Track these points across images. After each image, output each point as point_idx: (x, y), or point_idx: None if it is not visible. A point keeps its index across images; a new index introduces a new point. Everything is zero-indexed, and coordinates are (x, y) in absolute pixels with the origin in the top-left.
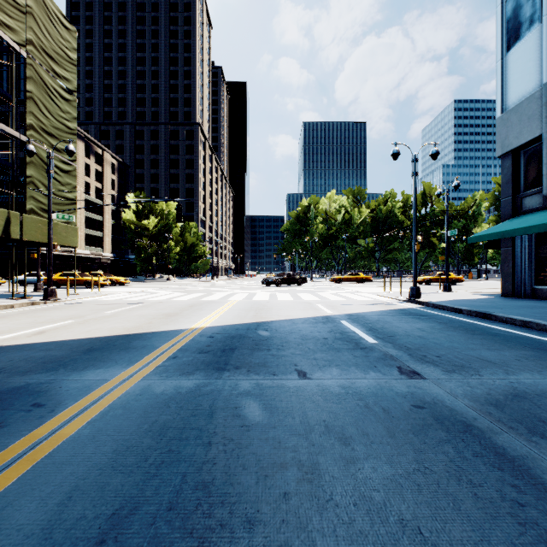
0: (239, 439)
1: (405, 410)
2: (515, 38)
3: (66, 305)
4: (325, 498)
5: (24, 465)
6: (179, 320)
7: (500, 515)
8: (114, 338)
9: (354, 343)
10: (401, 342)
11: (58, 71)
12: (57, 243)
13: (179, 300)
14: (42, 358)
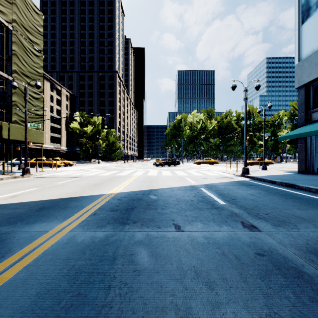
0: (132, 283)
1: (251, 257)
2: (307, 16)
3: (35, 178)
4: None
5: None
6: (101, 188)
7: None
8: (58, 200)
9: (210, 204)
10: (241, 203)
11: (31, 38)
12: (31, 141)
13: (103, 175)
14: (9, 214)
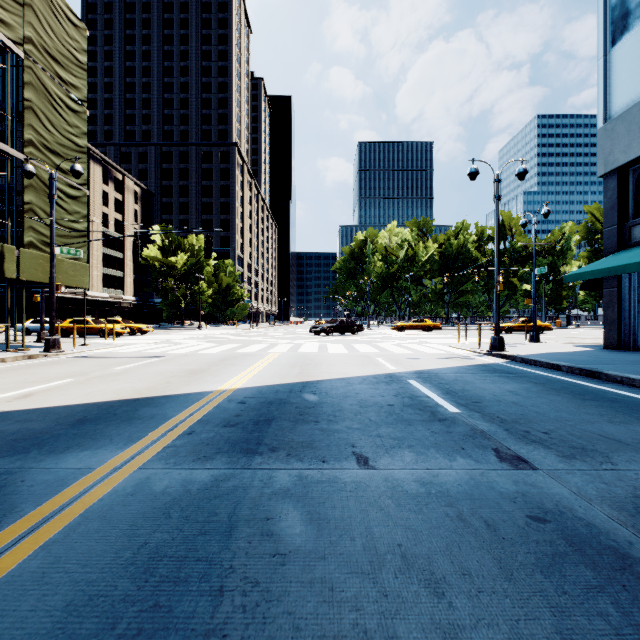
0: (268, 582)
1: (519, 526)
2: (622, 30)
3: (70, 359)
4: None
5: None
6: (204, 378)
7: None
8: (116, 404)
9: (429, 412)
10: (491, 410)
11: (64, 76)
12: (63, 283)
13: (209, 352)
14: (14, 433)
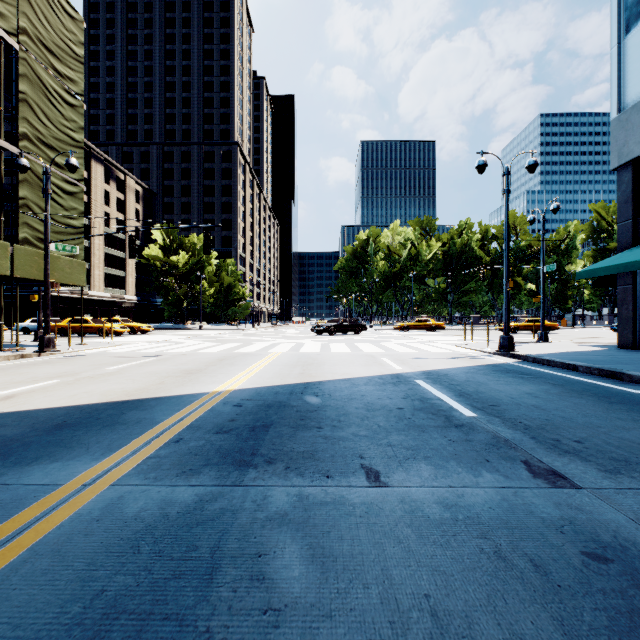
0: None
1: (576, 567)
2: (638, 16)
3: (64, 358)
4: None
5: None
6: (200, 379)
7: None
8: (102, 407)
9: (443, 416)
10: (511, 415)
11: (60, 69)
12: (59, 281)
13: (208, 352)
14: None
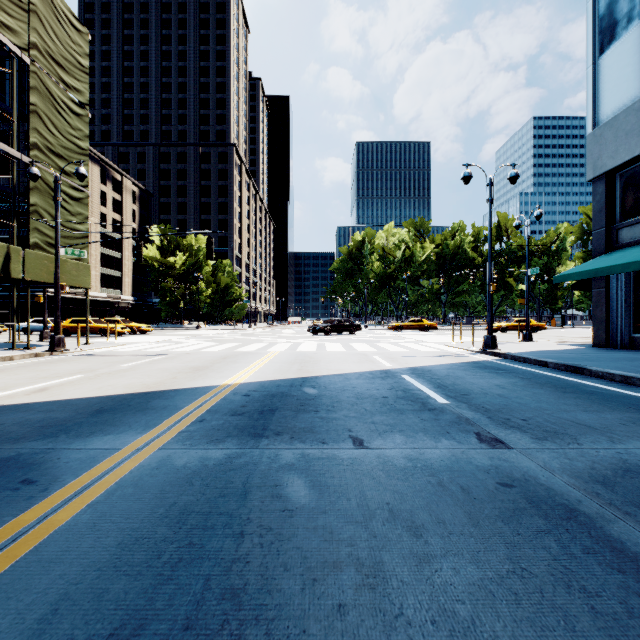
0: (280, 528)
1: (490, 490)
2: (610, 39)
3: (75, 357)
4: (393, 613)
5: (1, 563)
6: (208, 374)
7: (630, 639)
8: (129, 397)
9: (420, 403)
10: (477, 402)
11: (67, 80)
12: (66, 283)
13: (210, 351)
14: (40, 421)
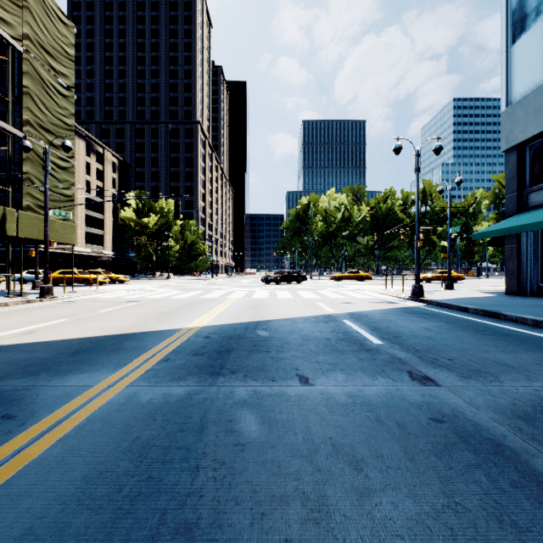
0: (232, 462)
1: (422, 425)
2: (521, 30)
3: (62, 303)
4: None
5: None
6: (175, 318)
7: None
8: (105, 339)
9: (358, 344)
10: (408, 343)
11: (55, 66)
12: (54, 240)
13: (177, 298)
14: (25, 361)
